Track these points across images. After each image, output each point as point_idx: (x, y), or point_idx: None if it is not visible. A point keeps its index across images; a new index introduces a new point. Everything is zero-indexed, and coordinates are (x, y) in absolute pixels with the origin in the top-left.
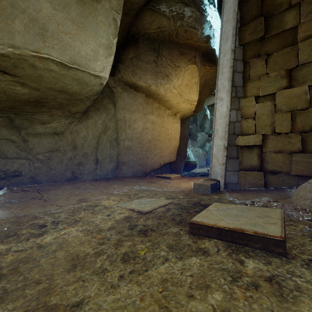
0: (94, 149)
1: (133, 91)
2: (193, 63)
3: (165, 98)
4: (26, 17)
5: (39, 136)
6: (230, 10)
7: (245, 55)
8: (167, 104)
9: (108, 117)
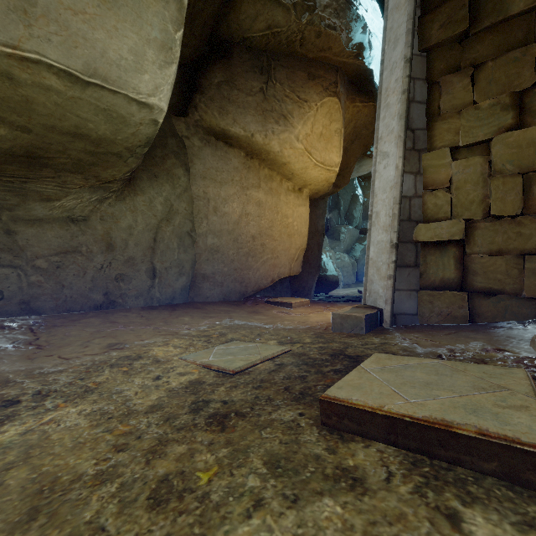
0: (149, 251)
1: (223, 146)
2: (333, 95)
3: (281, 158)
4: None
5: (39, 224)
6: None
7: (431, 70)
8: (285, 169)
9: (176, 191)
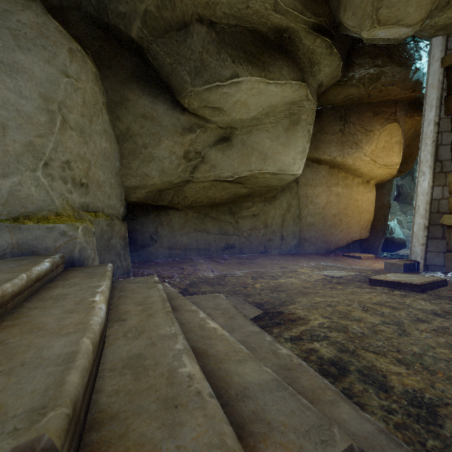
0: (280, 227)
1: (316, 165)
2: (392, 121)
3: (353, 167)
4: (257, 153)
5: (244, 218)
6: (435, 76)
7: None
8: (356, 172)
9: (292, 195)
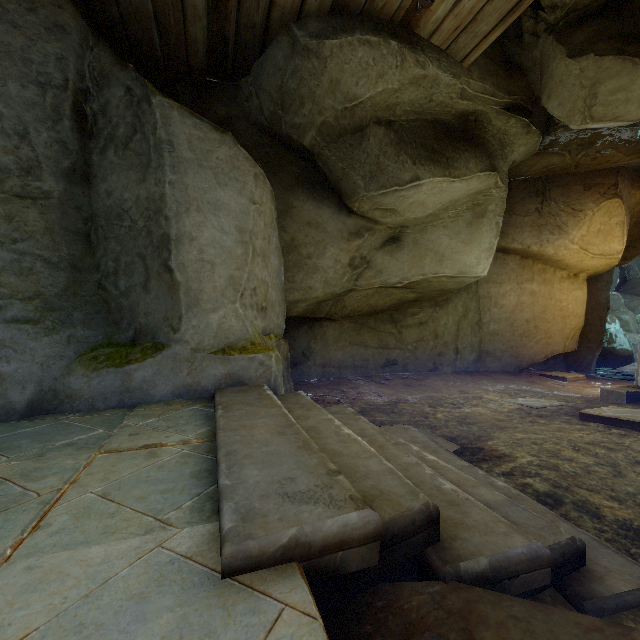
0: (454, 337)
1: (502, 255)
2: (612, 197)
3: (555, 257)
4: (432, 253)
5: (409, 328)
6: None
7: None
8: (559, 263)
9: (469, 296)
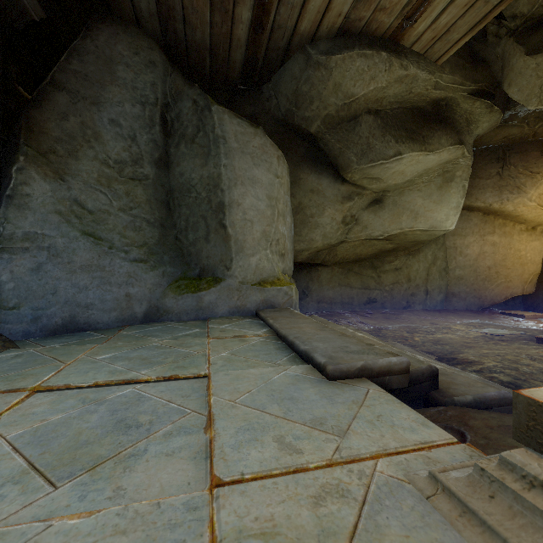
0: (424, 281)
1: (466, 213)
2: None
3: (514, 213)
4: (408, 212)
5: (386, 273)
6: None
7: None
8: (518, 218)
9: (437, 247)
